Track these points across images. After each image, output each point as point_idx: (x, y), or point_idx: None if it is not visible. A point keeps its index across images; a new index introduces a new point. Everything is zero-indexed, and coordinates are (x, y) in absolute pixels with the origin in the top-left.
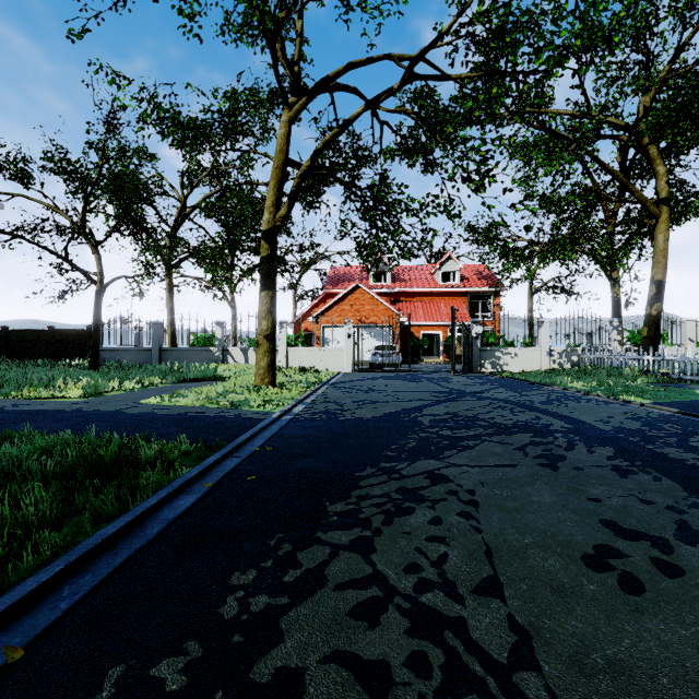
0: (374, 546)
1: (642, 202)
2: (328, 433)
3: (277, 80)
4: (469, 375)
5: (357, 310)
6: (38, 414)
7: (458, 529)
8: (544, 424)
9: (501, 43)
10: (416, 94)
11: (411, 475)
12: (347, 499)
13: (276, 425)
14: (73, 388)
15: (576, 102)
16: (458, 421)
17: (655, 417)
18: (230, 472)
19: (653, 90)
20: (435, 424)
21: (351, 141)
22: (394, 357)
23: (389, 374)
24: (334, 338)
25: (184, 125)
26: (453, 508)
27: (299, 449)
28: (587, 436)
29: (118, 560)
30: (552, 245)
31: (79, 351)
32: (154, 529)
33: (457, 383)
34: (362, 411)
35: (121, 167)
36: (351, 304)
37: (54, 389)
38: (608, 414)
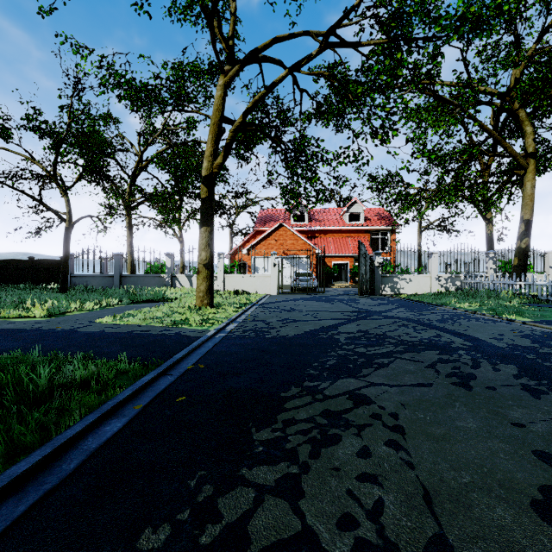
0: (302, 488)
1: (513, 156)
2: (256, 350)
3: (215, 50)
4: (372, 296)
5: (281, 244)
6: (1, 333)
7: (388, 463)
8: (446, 341)
9: (400, 24)
10: (329, 69)
11: (334, 396)
12: (273, 425)
13: (211, 342)
14: (39, 309)
15: (461, 72)
16: (370, 338)
17: (540, 335)
18: (163, 392)
19: (522, 64)
20: (350, 341)
21: (276, 104)
22: (311, 282)
23: (307, 296)
24: (263, 266)
25: (136, 88)
26: (380, 435)
27: (229, 367)
28: (487, 353)
29: (20, 509)
30: (439, 191)
31: (54, 277)
32: (72, 462)
33: (364, 304)
34: (285, 329)
35: (88, 126)
36: (276, 239)
37: (22, 310)
38: (499, 332)
